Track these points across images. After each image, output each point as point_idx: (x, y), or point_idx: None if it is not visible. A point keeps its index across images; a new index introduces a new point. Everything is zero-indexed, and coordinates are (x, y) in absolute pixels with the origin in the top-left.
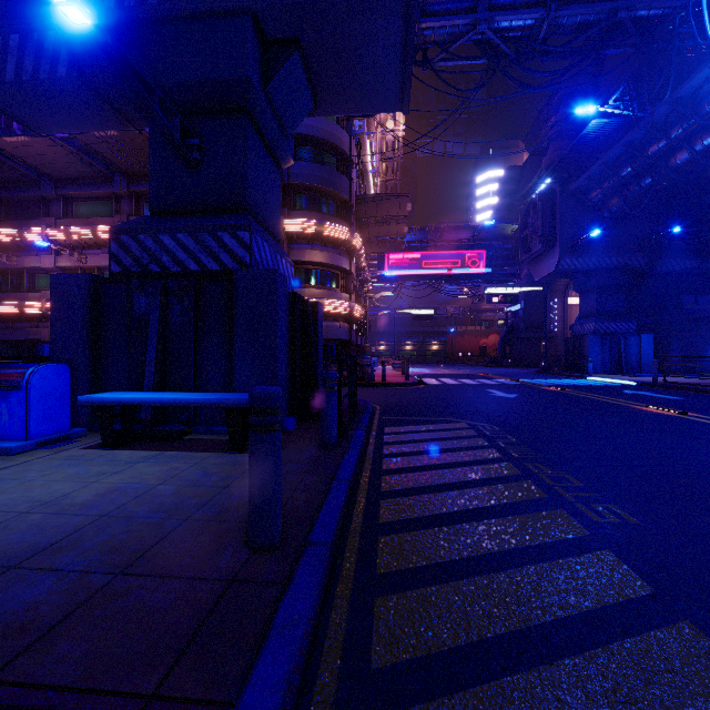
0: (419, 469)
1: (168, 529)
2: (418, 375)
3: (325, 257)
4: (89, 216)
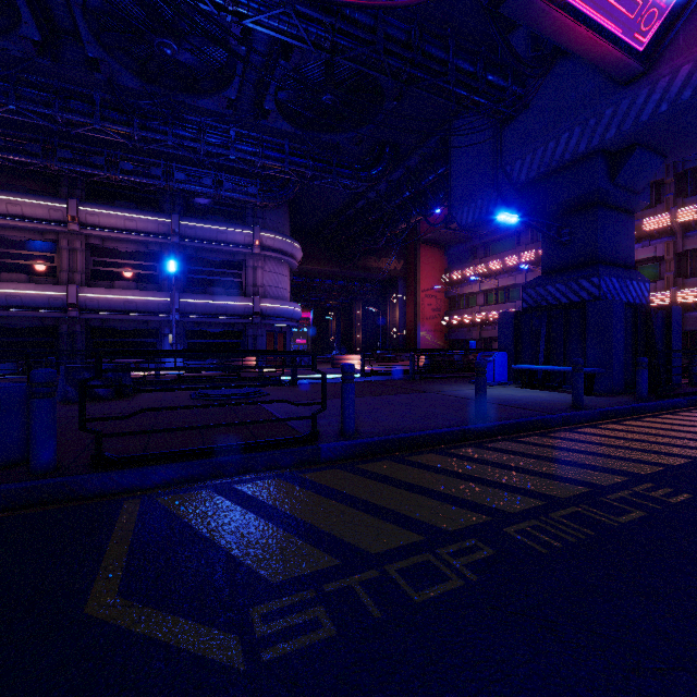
0: None
1: (546, 402)
2: None
3: None
4: (499, 252)
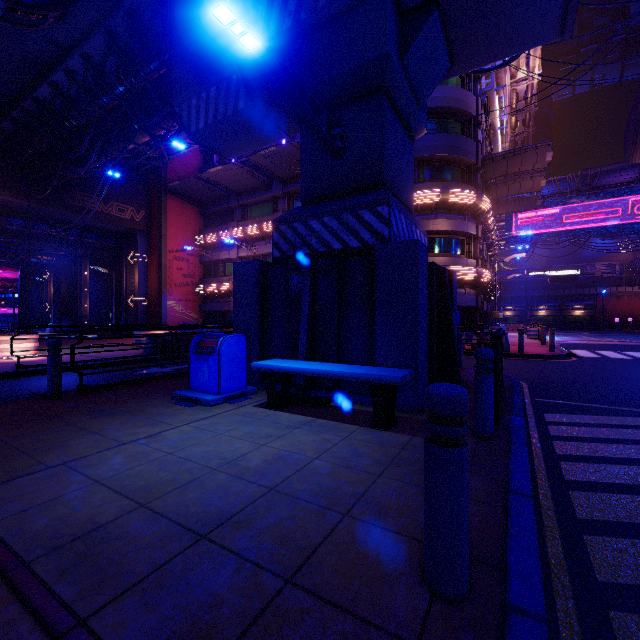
0: (628, 490)
1: (329, 525)
2: (562, 345)
3: (450, 225)
4: (257, 217)
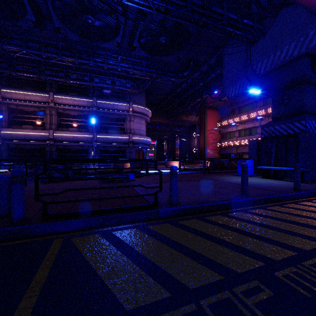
0: None
1: (278, 186)
2: None
3: None
4: (246, 111)
